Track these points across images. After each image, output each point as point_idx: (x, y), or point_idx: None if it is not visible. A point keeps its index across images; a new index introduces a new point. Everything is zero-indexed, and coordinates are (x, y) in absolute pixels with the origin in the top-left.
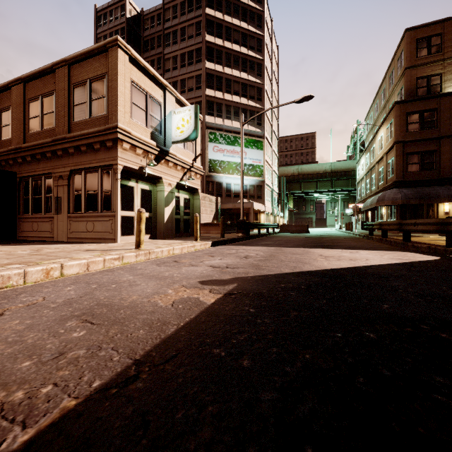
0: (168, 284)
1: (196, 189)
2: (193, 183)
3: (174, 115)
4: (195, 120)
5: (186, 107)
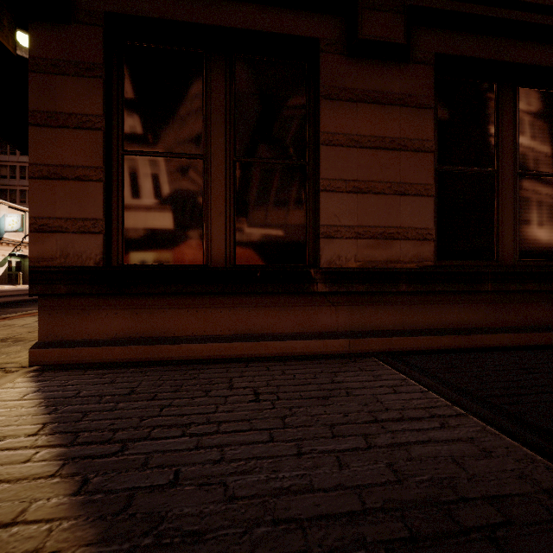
0: (1, 290)
1: (27, 255)
2: (23, 252)
3: (7, 217)
4: (22, 222)
5: (15, 215)
